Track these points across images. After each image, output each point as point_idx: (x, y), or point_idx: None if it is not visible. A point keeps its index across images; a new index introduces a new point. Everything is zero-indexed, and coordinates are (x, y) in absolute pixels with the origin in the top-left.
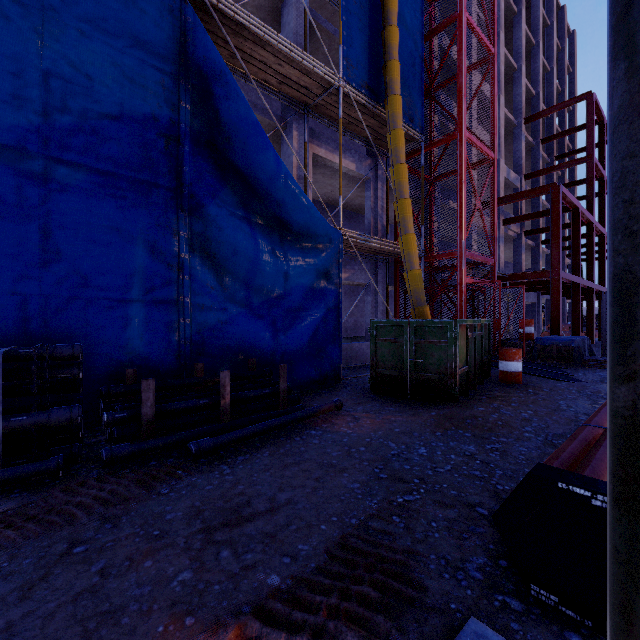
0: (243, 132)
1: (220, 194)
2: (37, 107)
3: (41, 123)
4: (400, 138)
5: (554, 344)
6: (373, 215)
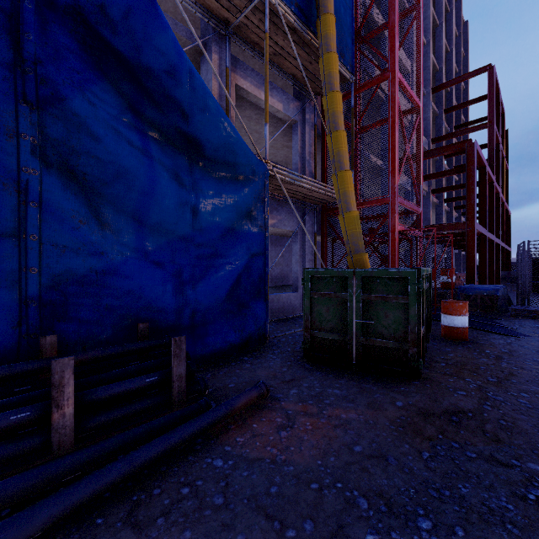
0: None
1: (92, 87)
2: None
3: None
4: (334, 63)
5: (478, 293)
6: (300, 160)
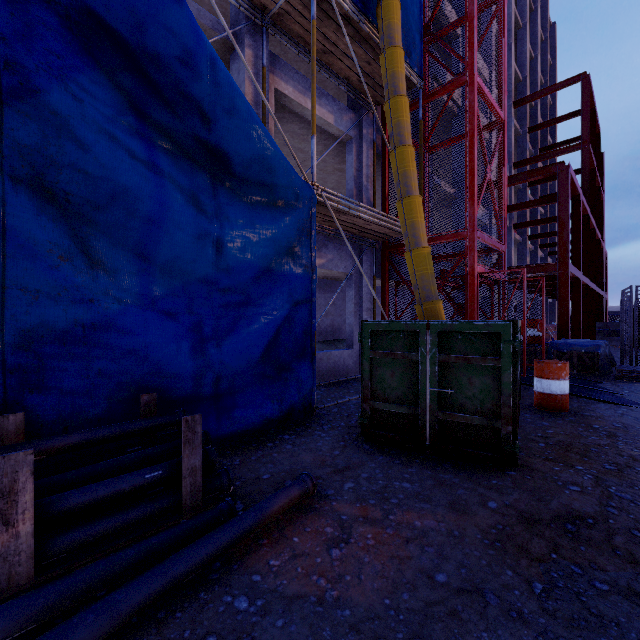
0: None
1: (78, 77)
2: None
3: None
4: (399, 60)
5: (574, 350)
6: (356, 186)
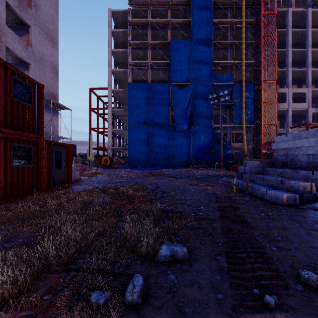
0: (218, 140)
1: (216, 146)
2: (202, 143)
3: (202, 144)
4: (244, 131)
5: None
6: (247, 139)
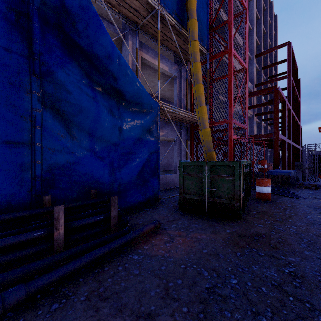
0: (85, 18)
1: (68, 65)
2: None
3: None
4: (196, 46)
5: (279, 174)
6: (178, 99)
